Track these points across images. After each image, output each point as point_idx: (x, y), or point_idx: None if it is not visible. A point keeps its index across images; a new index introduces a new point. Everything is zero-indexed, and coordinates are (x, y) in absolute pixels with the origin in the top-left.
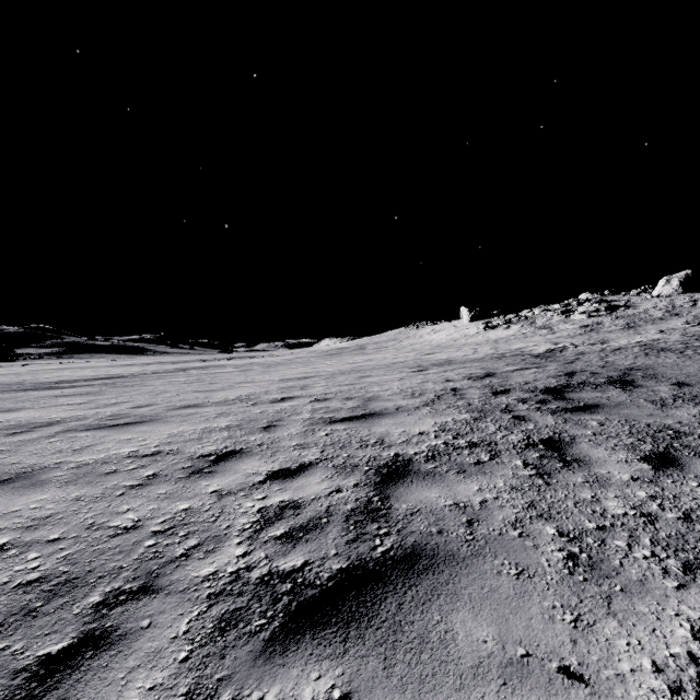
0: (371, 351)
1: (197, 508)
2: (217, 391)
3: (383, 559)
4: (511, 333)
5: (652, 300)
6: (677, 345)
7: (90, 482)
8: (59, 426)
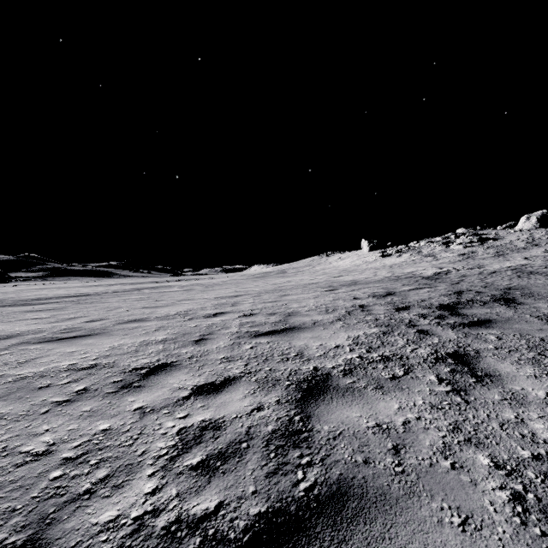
0: (290, 274)
1: (116, 428)
2: (161, 307)
3: (306, 500)
4: (402, 260)
5: (515, 233)
6: (542, 269)
7: (20, 398)
8: (16, 338)
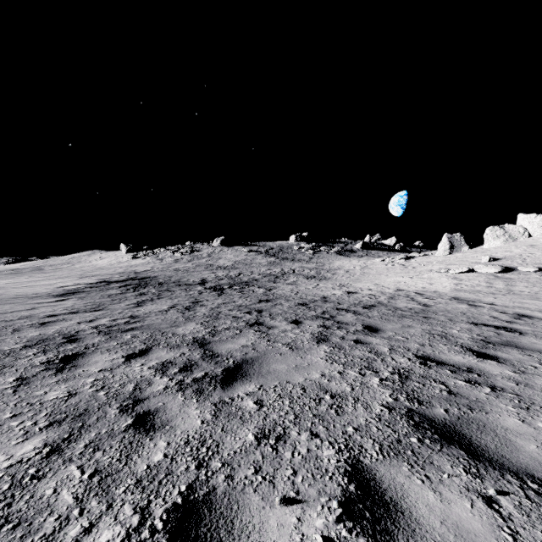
0: (50, 271)
1: (31, 294)
2: None
3: (68, 293)
4: (144, 261)
5: (210, 248)
6: (185, 268)
7: None
8: None
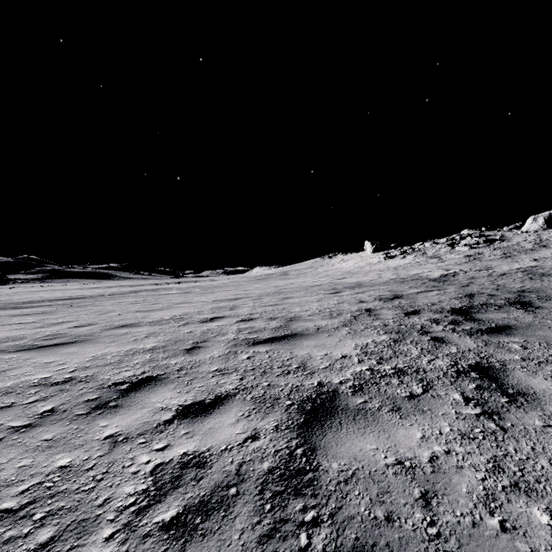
0: (292, 276)
1: (78, 464)
2: (156, 310)
3: None
4: (407, 261)
5: (522, 234)
6: None
7: None
8: None
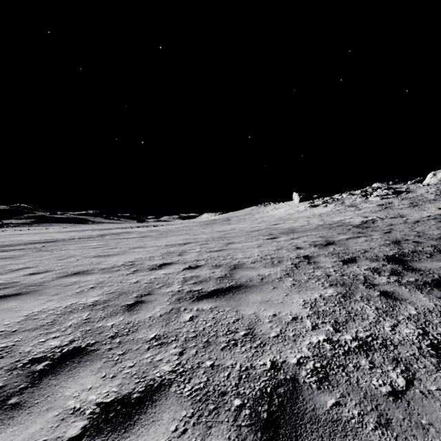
0: (234, 222)
1: None
2: (112, 256)
3: None
4: (329, 209)
5: (424, 187)
6: None
7: None
8: None
